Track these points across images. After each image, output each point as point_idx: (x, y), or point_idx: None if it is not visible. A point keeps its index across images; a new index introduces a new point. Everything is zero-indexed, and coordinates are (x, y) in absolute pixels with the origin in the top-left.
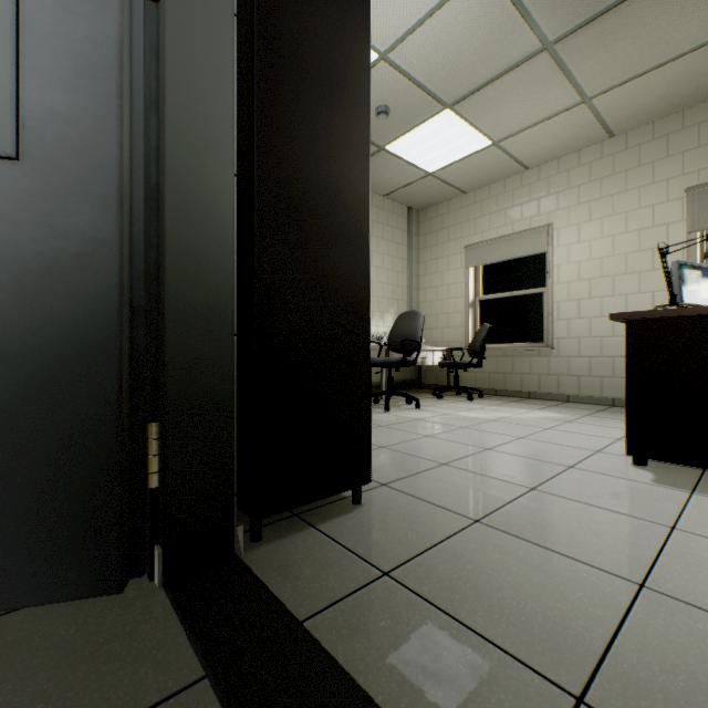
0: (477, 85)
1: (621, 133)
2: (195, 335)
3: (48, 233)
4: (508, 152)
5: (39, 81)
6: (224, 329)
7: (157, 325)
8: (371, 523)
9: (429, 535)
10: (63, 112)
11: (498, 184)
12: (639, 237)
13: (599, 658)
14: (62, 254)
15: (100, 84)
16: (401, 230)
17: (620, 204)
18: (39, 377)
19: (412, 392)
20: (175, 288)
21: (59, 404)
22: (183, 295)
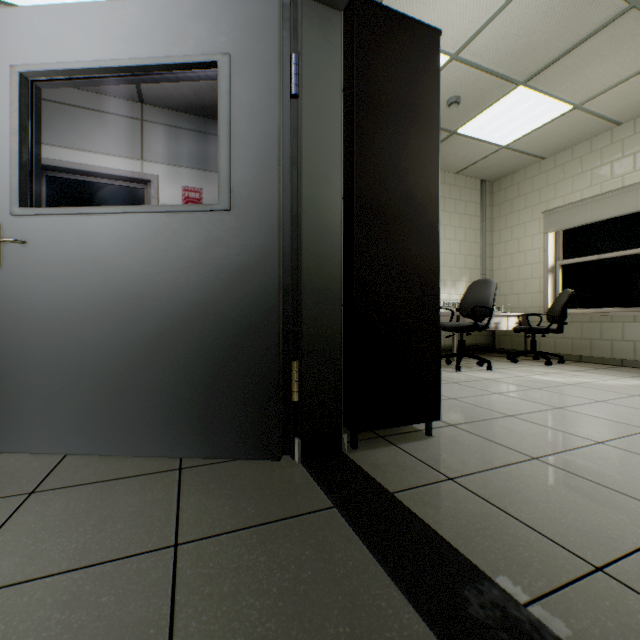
0: (552, 58)
1: None
2: (318, 306)
3: (243, 250)
4: (593, 112)
5: (239, 165)
6: (335, 301)
7: (296, 300)
8: (439, 448)
9: (489, 462)
10: (250, 180)
11: (582, 144)
12: None
13: (625, 553)
14: (250, 261)
15: (268, 160)
16: (473, 203)
17: None
18: (239, 331)
19: (484, 355)
20: (307, 276)
21: (248, 346)
22: (311, 281)
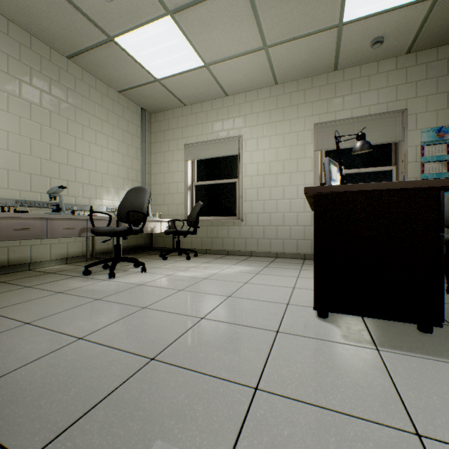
0: None
1: (281, 82)
2: None
3: None
4: (215, 76)
5: None
6: None
7: None
8: None
9: None
10: None
11: (208, 102)
12: (291, 150)
13: None
14: None
15: None
16: (135, 124)
17: (280, 128)
18: None
19: (144, 254)
20: None
21: None
22: None
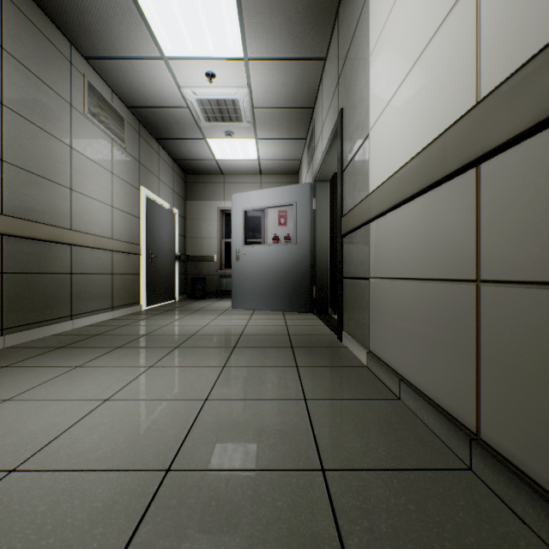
0: None
1: None
2: (321, 270)
3: (300, 255)
4: None
5: (299, 232)
6: (326, 269)
7: (315, 269)
8: None
9: None
10: (302, 236)
11: None
12: None
13: None
14: (301, 258)
15: (306, 230)
16: None
17: None
18: (299, 277)
19: None
20: (317, 262)
21: (301, 282)
22: (319, 263)
